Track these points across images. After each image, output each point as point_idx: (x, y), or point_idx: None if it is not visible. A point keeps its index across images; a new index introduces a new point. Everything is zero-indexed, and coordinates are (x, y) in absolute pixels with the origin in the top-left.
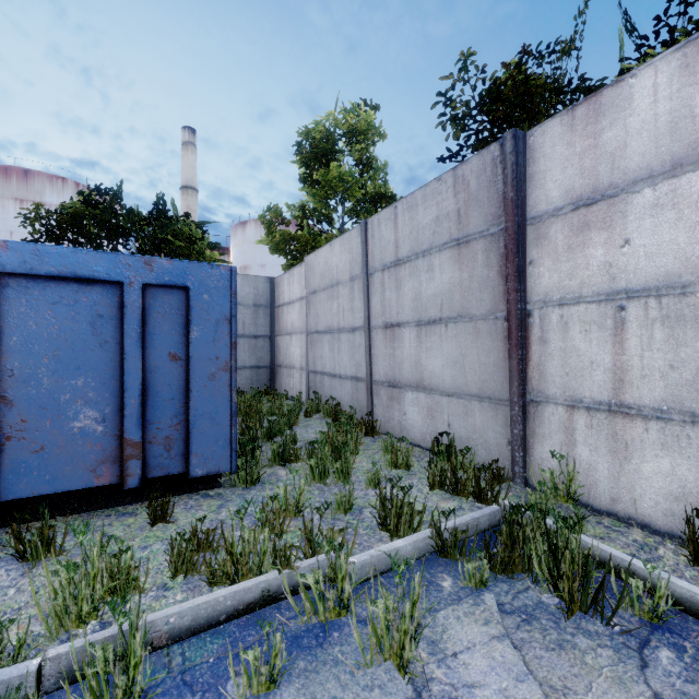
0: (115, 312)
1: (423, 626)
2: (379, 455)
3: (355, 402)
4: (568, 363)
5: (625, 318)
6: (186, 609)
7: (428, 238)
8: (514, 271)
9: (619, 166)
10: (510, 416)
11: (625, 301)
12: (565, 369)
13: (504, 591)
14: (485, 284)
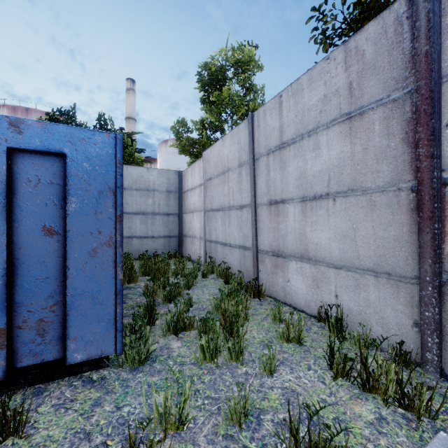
0: None
1: None
2: (268, 322)
3: (242, 267)
4: None
5: None
6: None
7: (314, 118)
8: (429, 134)
9: None
10: (420, 296)
11: None
12: None
13: None
14: (384, 154)
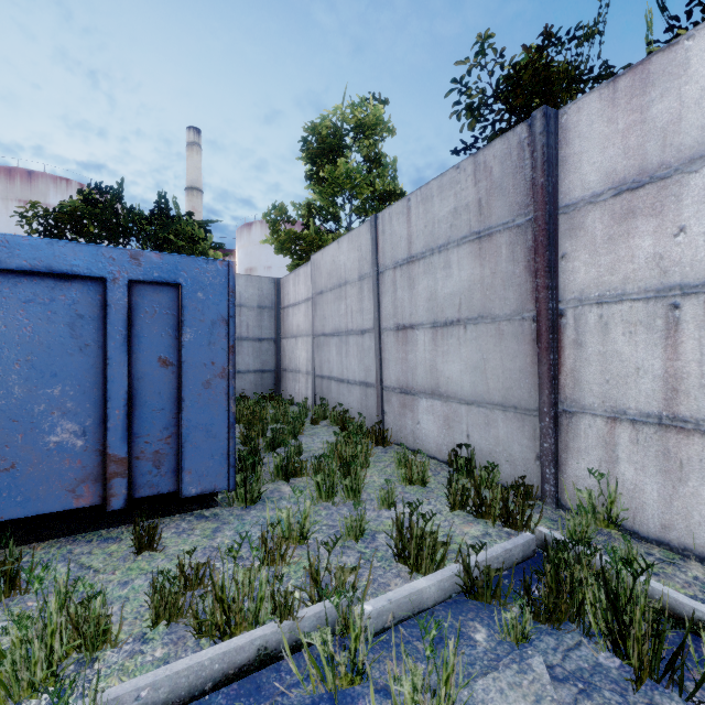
0: (97, 312)
1: (457, 702)
2: (391, 469)
3: (364, 409)
4: (608, 369)
5: (679, 318)
6: (162, 679)
7: (445, 232)
8: (545, 266)
9: (672, 143)
10: (539, 428)
11: (679, 299)
12: (604, 376)
13: (551, 647)
14: (510, 281)
